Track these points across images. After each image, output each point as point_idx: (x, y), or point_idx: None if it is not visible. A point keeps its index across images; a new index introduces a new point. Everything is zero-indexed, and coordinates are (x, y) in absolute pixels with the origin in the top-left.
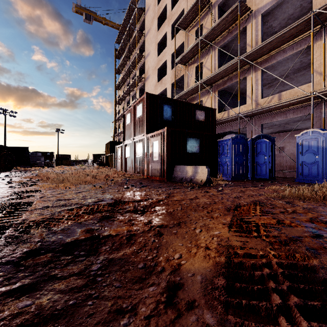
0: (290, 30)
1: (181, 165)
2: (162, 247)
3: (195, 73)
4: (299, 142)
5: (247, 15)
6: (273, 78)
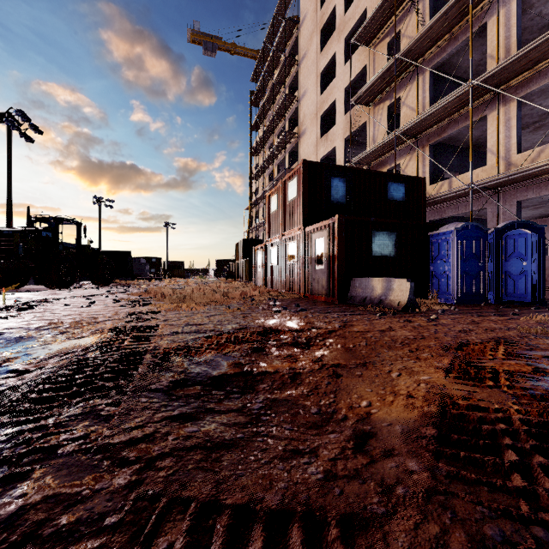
0: None
1: (362, 277)
2: (341, 391)
3: (387, 118)
4: None
5: (487, 2)
6: (544, 112)
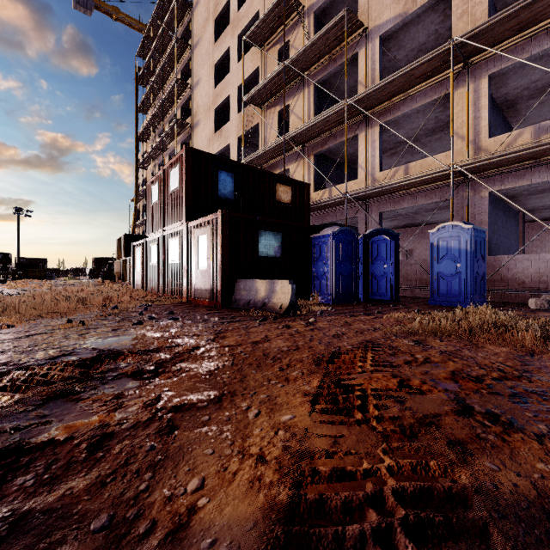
0: (422, 65)
1: (248, 278)
2: (166, 463)
3: (278, 123)
4: (433, 242)
5: (358, 34)
6: (397, 141)
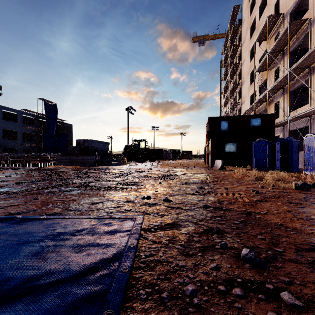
0: None
1: (220, 159)
2: None
3: (275, 77)
4: (304, 143)
5: (307, 23)
6: None
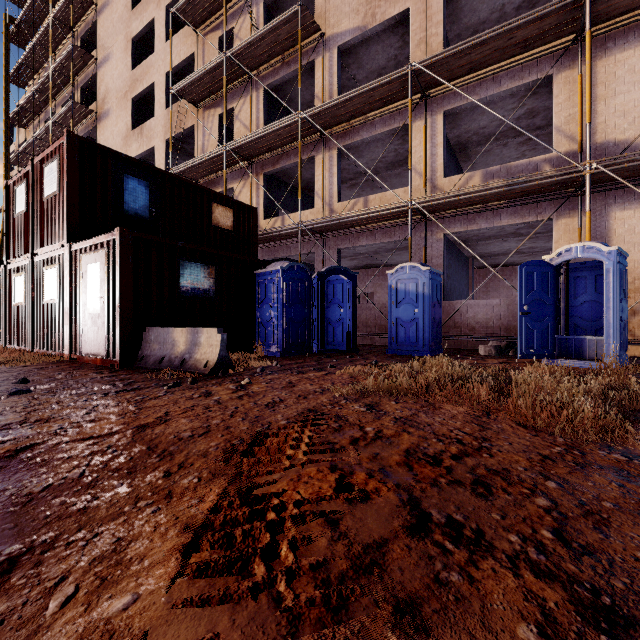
0: (381, 87)
1: (164, 325)
2: None
3: (219, 129)
4: (392, 284)
5: (315, 39)
6: (358, 171)
